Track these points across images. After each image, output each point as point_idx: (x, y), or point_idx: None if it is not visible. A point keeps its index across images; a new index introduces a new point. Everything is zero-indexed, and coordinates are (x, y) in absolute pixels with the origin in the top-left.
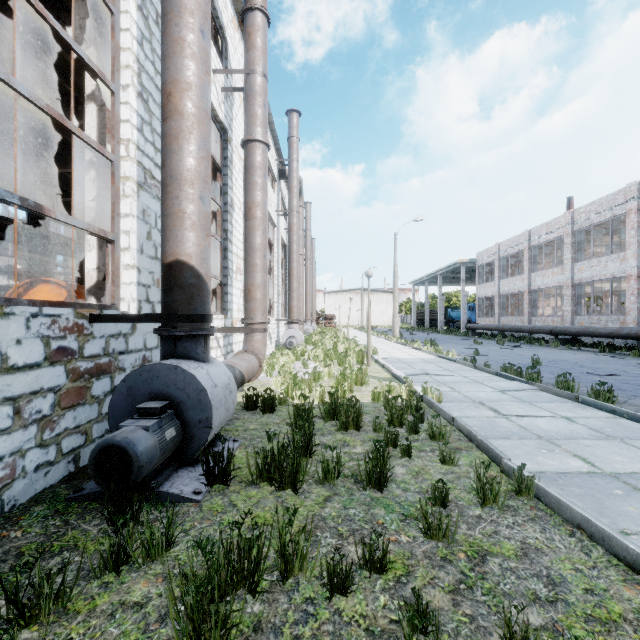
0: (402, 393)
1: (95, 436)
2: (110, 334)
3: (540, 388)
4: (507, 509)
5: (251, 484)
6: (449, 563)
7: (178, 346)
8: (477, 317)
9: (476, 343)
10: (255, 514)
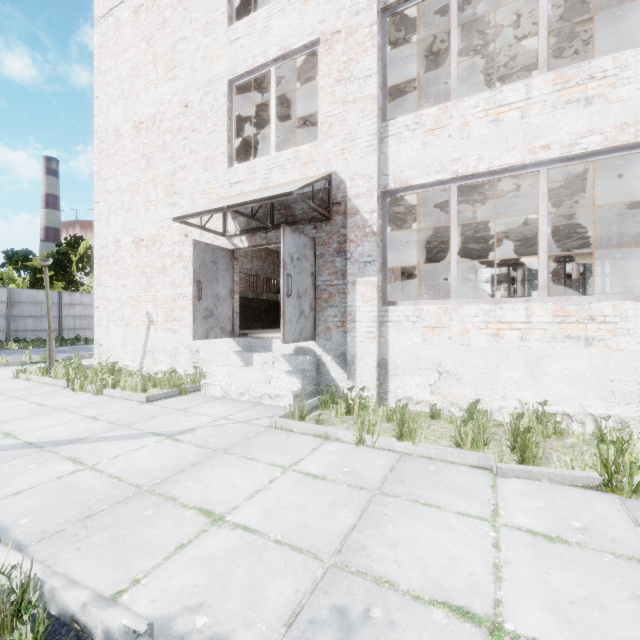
0: None
1: None
2: None
3: None
4: None
5: None
6: None
7: None
8: None
9: None
10: None
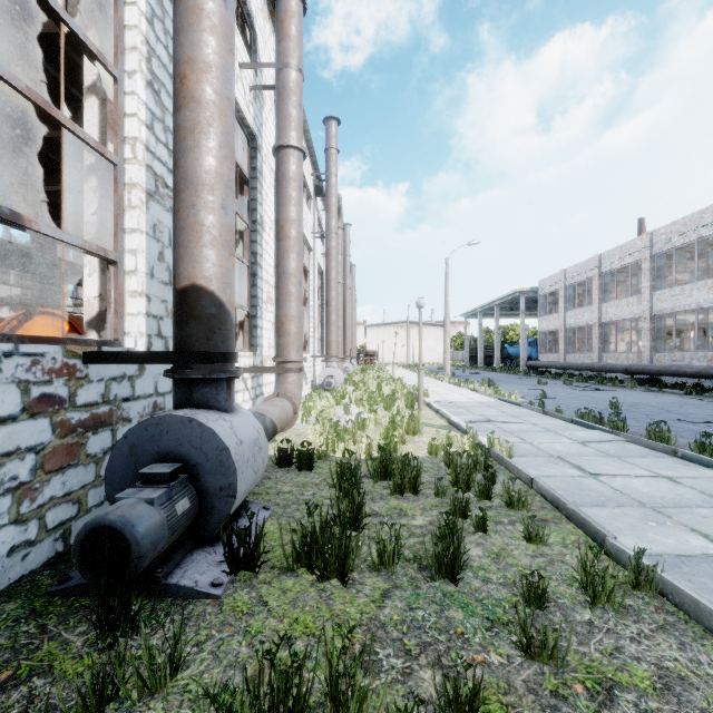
0: (464, 445)
1: (91, 504)
2: (111, 377)
3: (627, 439)
4: (625, 611)
5: (286, 571)
6: (563, 701)
7: (194, 392)
8: (539, 353)
9: (540, 383)
10: (292, 617)
